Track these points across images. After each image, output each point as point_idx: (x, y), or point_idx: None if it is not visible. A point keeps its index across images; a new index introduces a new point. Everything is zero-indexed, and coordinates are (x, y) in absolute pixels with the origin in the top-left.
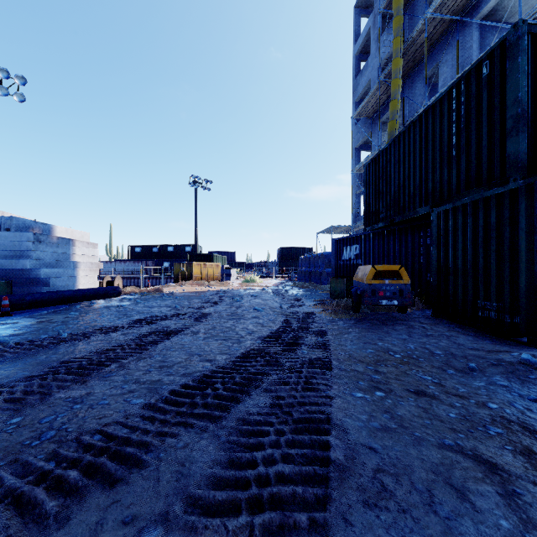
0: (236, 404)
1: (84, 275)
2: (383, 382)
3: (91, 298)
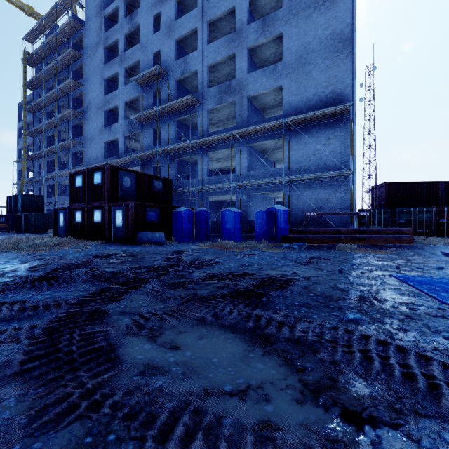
0: None
1: None
2: None
3: None
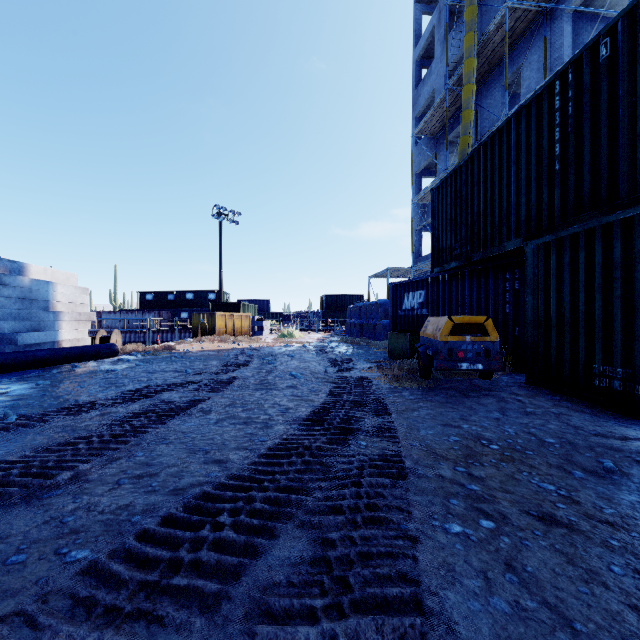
0: (250, 559)
1: (69, 329)
2: (485, 497)
3: (76, 359)
